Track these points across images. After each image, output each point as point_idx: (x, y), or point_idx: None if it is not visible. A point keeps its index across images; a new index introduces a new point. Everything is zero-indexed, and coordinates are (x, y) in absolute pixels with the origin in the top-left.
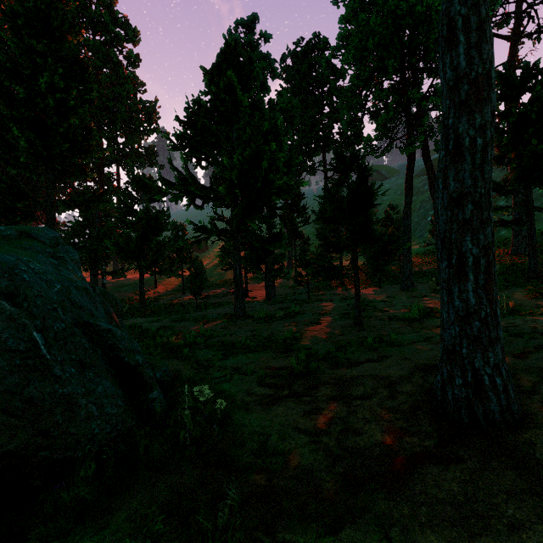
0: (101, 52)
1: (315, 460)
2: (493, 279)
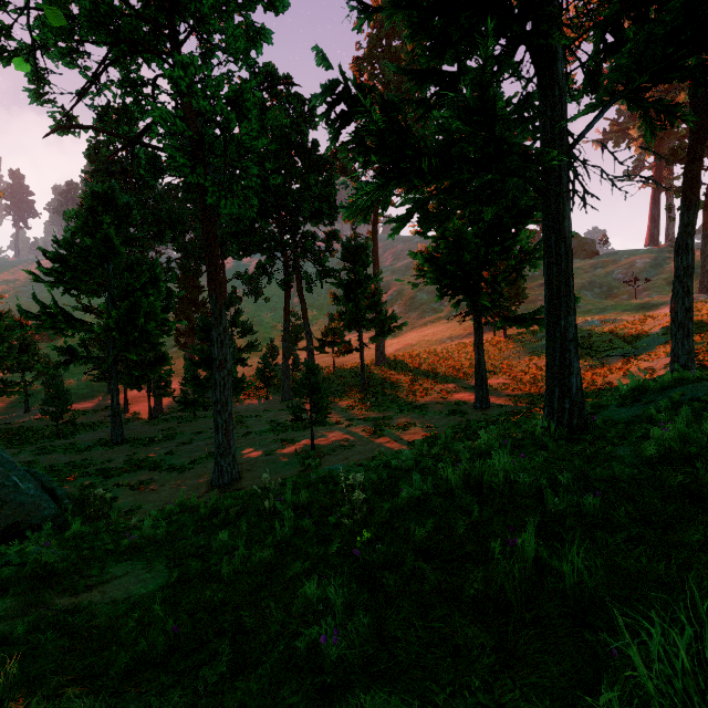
0: None
1: (152, 508)
2: (229, 432)
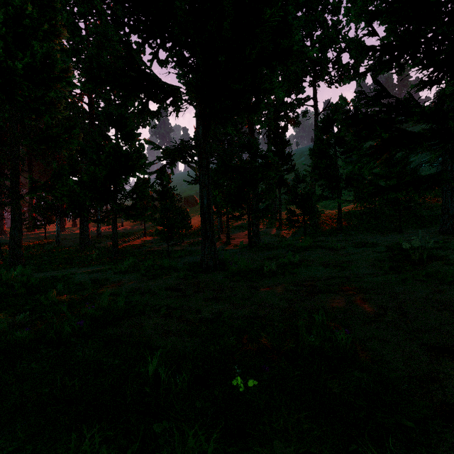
0: (85, 1)
1: None
2: None
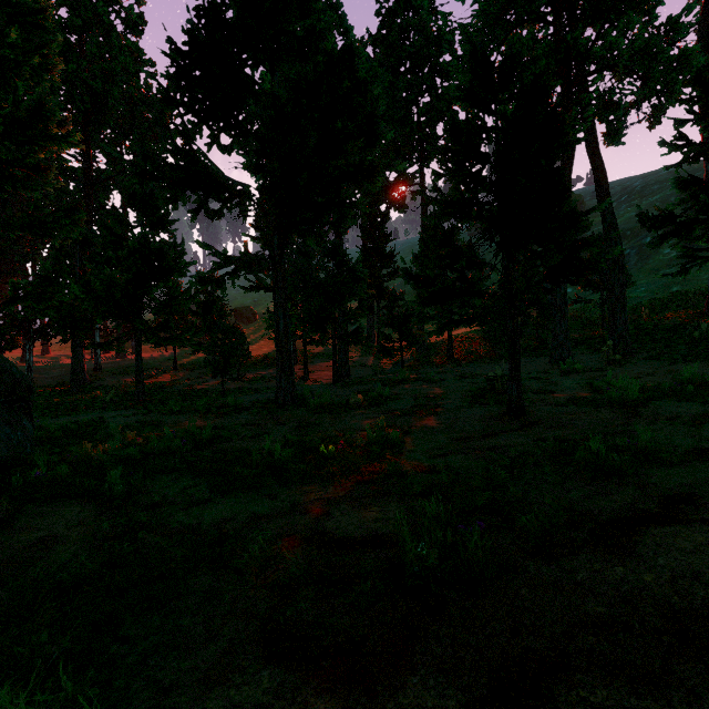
0: (83, 6)
1: None
2: None
